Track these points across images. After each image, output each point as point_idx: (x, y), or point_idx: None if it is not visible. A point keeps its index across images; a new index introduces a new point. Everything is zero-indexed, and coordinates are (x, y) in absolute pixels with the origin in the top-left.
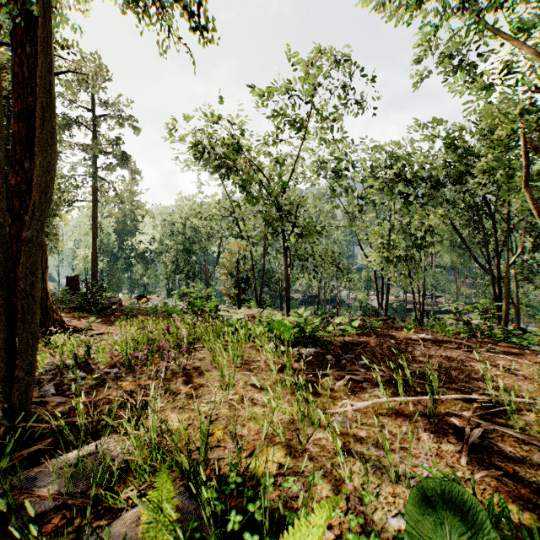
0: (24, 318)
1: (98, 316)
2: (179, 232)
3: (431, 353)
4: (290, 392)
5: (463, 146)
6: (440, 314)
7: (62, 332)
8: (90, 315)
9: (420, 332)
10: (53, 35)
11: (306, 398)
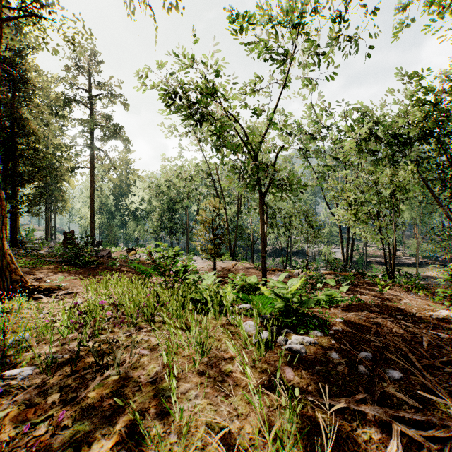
0: None
1: (81, 270)
2: (164, 193)
3: None
4: None
5: (435, 103)
6: (398, 266)
7: (22, 292)
8: (74, 268)
9: (394, 288)
10: (35, 0)
11: None
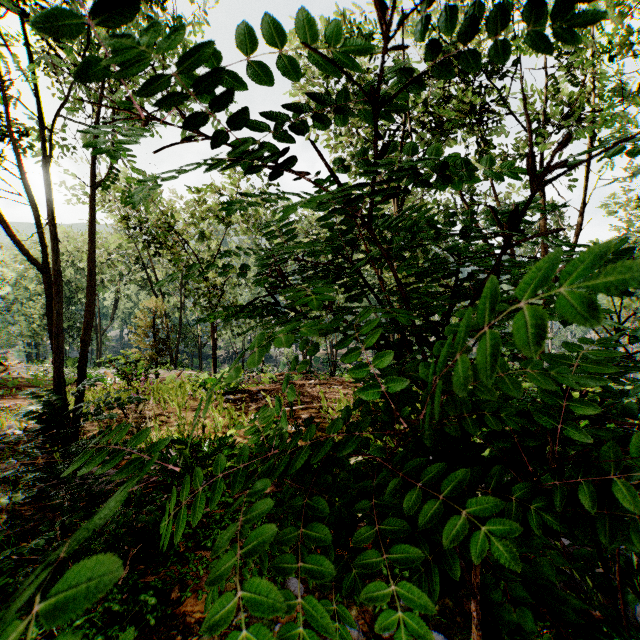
0: (80, 381)
1: None
2: None
3: (311, 390)
4: (222, 416)
5: None
6: None
7: None
8: None
9: None
10: None
11: (232, 418)
